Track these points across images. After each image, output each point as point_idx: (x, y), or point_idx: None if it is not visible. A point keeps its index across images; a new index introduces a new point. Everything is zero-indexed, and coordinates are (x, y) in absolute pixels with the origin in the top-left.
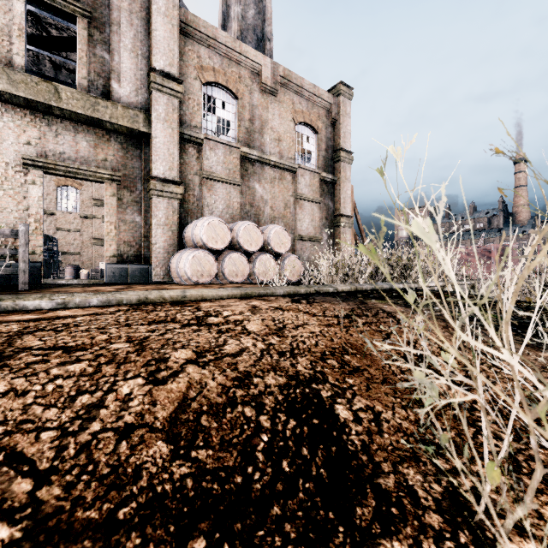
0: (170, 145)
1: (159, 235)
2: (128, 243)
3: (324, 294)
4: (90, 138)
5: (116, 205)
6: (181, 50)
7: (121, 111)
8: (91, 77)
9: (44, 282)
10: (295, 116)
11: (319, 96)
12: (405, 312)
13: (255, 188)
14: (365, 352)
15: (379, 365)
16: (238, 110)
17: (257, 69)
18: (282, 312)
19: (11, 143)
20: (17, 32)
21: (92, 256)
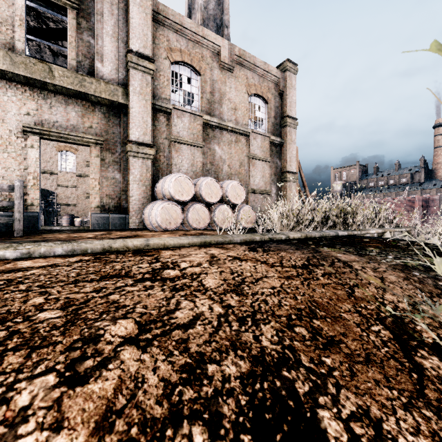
0: (144, 114)
1: (135, 190)
2: (109, 196)
3: (278, 241)
4: (78, 109)
5: (100, 165)
6: (154, 35)
7: (103, 86)
8: (79, 58)
9: (42, 228)
10: (249, 88)
11: (269, 71)
12: (360, 261)
13: (215, 150)
14: (334, 314)
15: (355, 333)
16: (201, 84)
17: (216, 50)
18: (240, 263)
19: (14, 114)
20: (18, 22)
21: (85, 207)
